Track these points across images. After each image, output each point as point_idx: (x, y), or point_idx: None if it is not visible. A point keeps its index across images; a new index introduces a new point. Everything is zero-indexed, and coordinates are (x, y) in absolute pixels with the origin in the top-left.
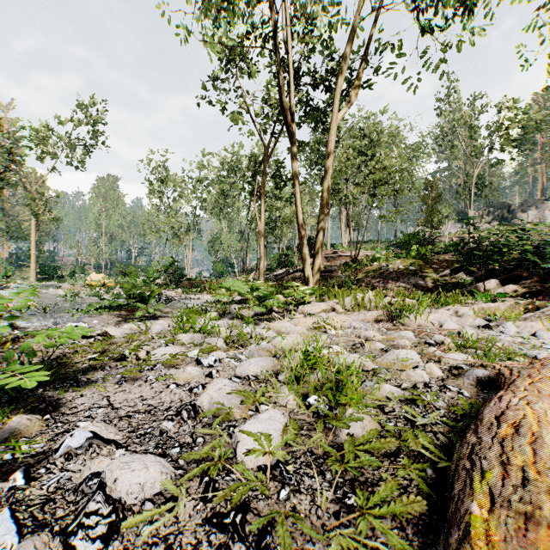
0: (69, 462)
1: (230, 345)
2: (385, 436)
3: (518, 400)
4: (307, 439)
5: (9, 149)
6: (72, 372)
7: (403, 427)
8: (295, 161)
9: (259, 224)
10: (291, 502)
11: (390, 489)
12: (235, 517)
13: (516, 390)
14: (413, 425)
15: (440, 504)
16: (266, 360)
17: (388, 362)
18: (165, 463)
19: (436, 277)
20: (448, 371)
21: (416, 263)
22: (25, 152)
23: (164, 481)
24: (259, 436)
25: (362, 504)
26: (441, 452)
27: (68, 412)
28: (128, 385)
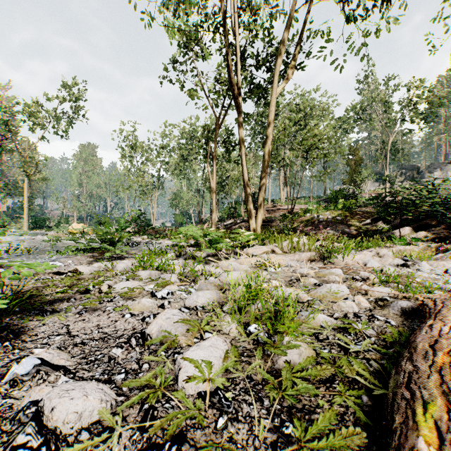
0: (14, 389)
1: (183, 281)
2: (320, 363)
3: (446, 328)
4: (246, 365)
5: (5, 120)
6: (39, 303)
7: (337, 354)
8: (241, 128)
9: (211, 182)
10: (229, 431)
11: (328, 419)
12: (170, 449)
13: (441, 319)
14: (347, 352)
15: (378, 433)
16: (213, 293)
17: (321, 294)
18: (107, 390)
19: (359, 225)
20: (374, 303)
21: (342, 214)
22: (19, 123)
23: (101, 410)
24: (200, 364)
25: (300, 436)
26: (374, 378)
27: (28, 340)
28: (88, 315)
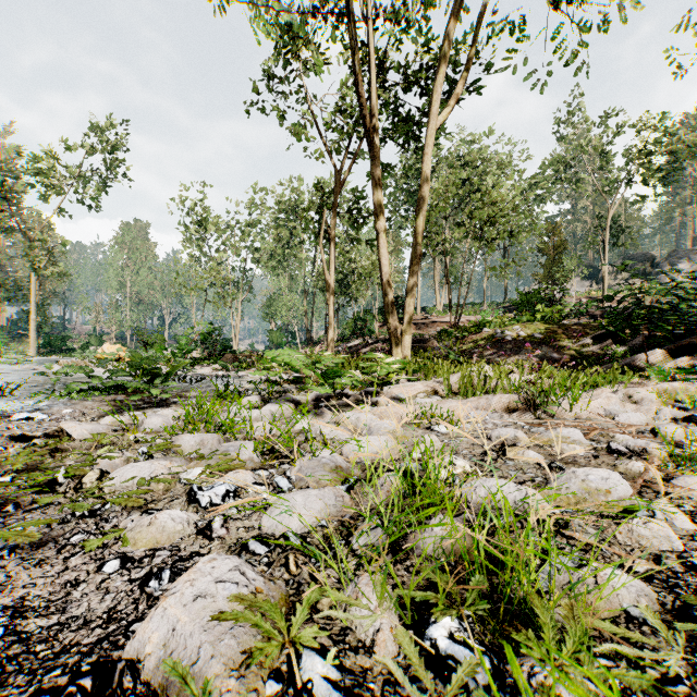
0: None
1: (267, 456)
2: None
3: None
4: None
5: None
6: None
7: None
8: (376, 182)
9: (326, 277)
10: None
11: None
12: None
13: None
14: None
15: None
16: (328, 496)
17: (571, 496)
18: None
19: (573, 347)
20: None
21: (542, 328)
22: (21, 186)
23: None
24: None
25: None
26: None
27: None
28: (14, 561)
